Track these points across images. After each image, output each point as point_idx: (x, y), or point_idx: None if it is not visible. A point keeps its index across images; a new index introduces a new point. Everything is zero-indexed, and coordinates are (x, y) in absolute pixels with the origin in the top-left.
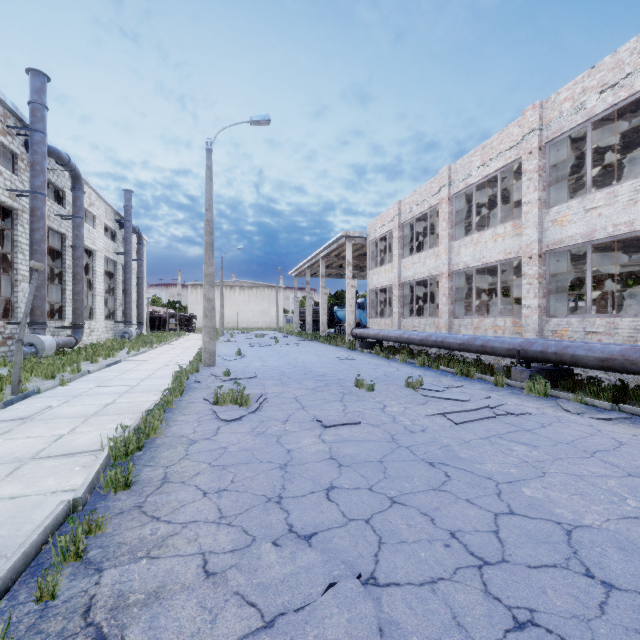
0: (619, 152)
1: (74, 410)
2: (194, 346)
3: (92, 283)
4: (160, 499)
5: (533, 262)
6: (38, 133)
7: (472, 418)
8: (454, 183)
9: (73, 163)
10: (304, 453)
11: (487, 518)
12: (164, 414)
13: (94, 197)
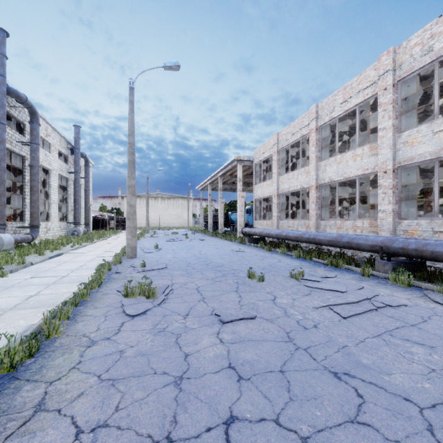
0: None
1: None
2: (125, 241)
3: (48, 194)
4: None
5: (387, 176)
6: None
7: (357, 311)
8: (321, 117)
9: (30, 102)
10: (202, 359)
11: None
12: (76, 307)
13: (50, 130)
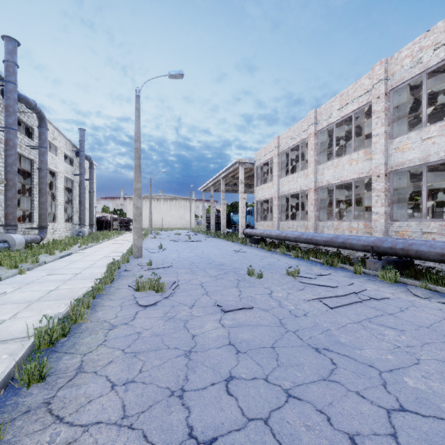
0: (443, 98)
1: (22, 296)
2: (129, 241)
3: (55, 196)
4: (69, 393)
5: (380, 179)
6: (10, 84)
7: (343, 303)
8: (319, 122)
9: (39, 107)
10: (206, 339)
11: (381, 416)
12: (94, 299)
13: (56, 133)
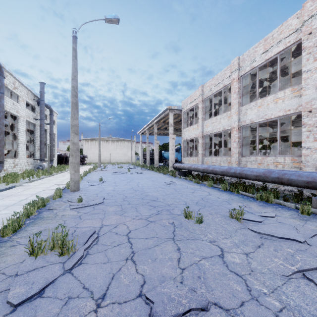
0: None
1: None
2: None
3: (16, 136)
4: None
5: (313, 114)
6: None
7: None
8: (242, 68)
9: None
10: None
11: None
12: None
13: (18, 84)
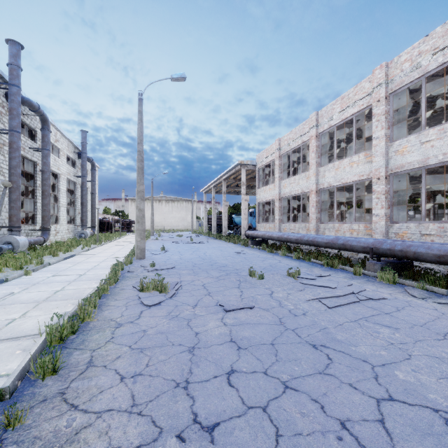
0: (443, 101)
1: (30, 296)
2: (131, 243)
3: (57, 198)
4: (82, 385)
5: (380, 182)
6: (14, 87)
7: (341, 303)
8: (320, 125)
9: (42, 110)
10: (209, 336)
11: (371, 405)
12: (100, 299)
13: (59, 135)
